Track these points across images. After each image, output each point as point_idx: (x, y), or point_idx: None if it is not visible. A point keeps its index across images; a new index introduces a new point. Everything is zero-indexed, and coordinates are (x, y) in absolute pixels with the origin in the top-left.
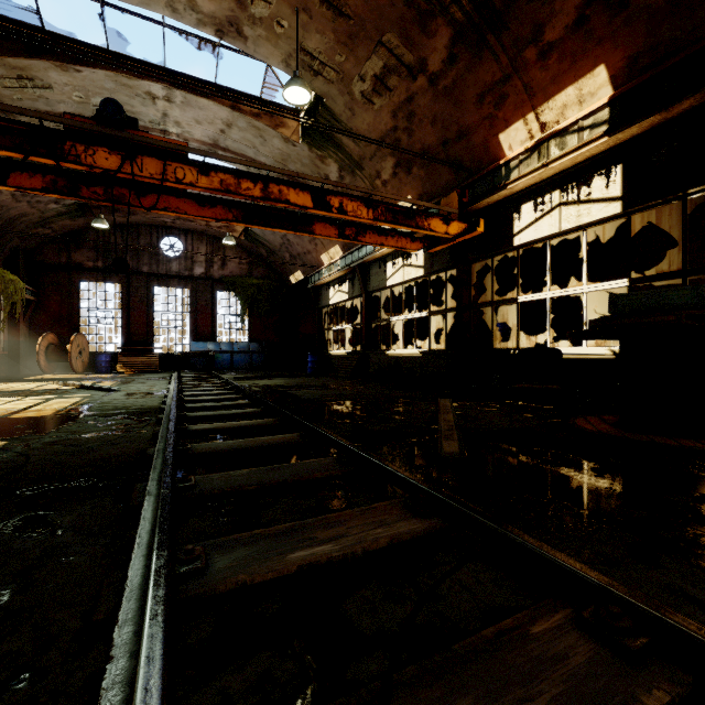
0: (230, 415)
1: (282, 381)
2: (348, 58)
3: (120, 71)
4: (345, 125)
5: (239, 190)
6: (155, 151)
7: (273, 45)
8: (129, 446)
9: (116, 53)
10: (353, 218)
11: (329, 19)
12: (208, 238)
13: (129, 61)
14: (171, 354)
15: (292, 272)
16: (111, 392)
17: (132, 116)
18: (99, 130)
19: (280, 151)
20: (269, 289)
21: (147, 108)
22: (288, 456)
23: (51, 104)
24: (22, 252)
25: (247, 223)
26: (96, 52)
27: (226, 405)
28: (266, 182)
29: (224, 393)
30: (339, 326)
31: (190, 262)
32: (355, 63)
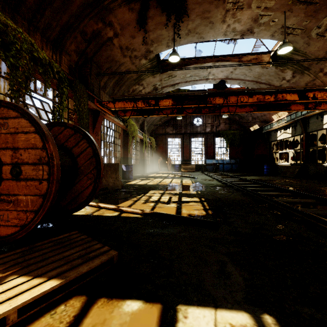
0: (263, 190)
1: (257, 177)
2: (311, 21)
3: (198, 63)
4: (301, 51)
5: (264, 100)
6: (233, 93)
7: (267, 31)
8: (241, 197)
9: (197, 57)
10: (320, 100)
11: (303, 8)
12: (211, 115)
13: (201, 58)
14: (197, 164)
15: (252, 125)
16: (195, 178)
17: (197, 77)
18: (218, 91)
19: (258, 73)
20: (239, 134)
21: (203, 72)
22: (318, 207)
23: (174, 81)
24: (153, 131)
25: (258, 111)
26: (191, 59)
27: (253, 186)
28: (275, 94)
29: (241, 181)
30: (284, 151)
31: (204, 127)
32: (315, 22)
